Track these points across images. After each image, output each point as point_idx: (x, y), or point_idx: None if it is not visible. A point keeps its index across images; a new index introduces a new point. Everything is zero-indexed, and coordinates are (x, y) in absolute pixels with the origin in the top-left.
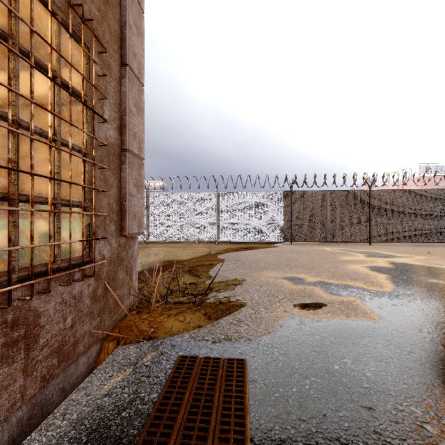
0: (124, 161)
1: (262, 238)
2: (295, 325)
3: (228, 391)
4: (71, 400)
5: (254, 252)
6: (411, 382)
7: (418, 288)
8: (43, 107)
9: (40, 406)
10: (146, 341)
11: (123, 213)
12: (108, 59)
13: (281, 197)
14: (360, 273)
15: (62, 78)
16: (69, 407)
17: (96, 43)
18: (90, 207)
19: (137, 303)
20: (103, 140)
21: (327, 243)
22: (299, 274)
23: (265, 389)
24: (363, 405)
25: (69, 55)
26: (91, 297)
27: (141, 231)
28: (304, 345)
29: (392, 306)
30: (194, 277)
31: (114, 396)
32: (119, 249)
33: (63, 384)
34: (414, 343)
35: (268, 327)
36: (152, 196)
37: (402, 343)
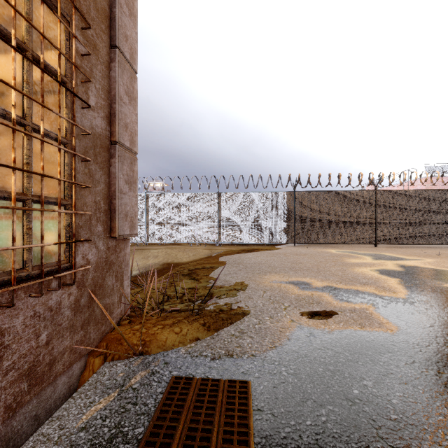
0: (113, 155)
1: (265, 239)
2: (304, 338)
3: (229, 425)
4: (41, 435)
5: (257, 254)
6: (447, 412)
7: (434, 294)
8: (3, 81)
9: (5, 441)
10: (136, 356)
11: (112, 213)
12: (94, 39)
13: (285, 197)
14: (369, 277)
15: (33, 52)
16: (36, 445)
17: (79, 18)
18: (71, 205)
19: (129, 312)
20: (88, 130)
21: (331, 244)
22: (305, 278)
23: (274, 422)
24: (394, 445)
25: (49, 33)
26: (72, 308)
27: (134, 233)
28: (316, 363)
29: (409, 315)
30: (193, 281)
31: (92, 431)
32: (108, 252)
33: (37, 411)
34: (441, 360)
35: (274, 339)
36: (152, 197)
37: (427, 360)
